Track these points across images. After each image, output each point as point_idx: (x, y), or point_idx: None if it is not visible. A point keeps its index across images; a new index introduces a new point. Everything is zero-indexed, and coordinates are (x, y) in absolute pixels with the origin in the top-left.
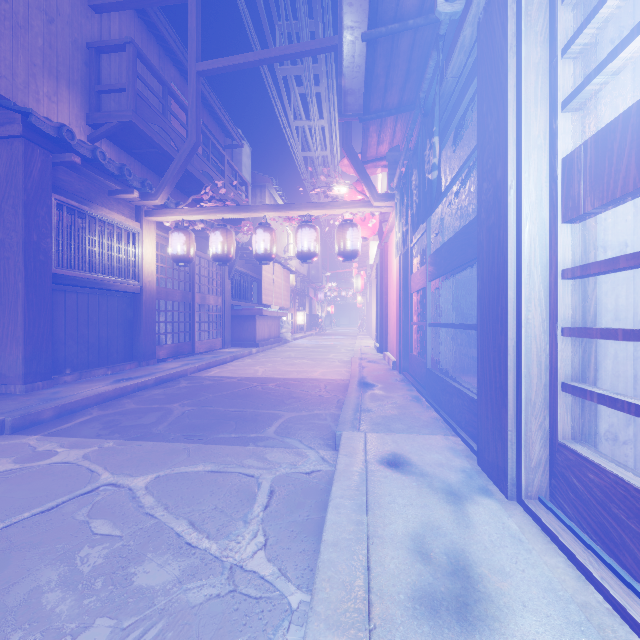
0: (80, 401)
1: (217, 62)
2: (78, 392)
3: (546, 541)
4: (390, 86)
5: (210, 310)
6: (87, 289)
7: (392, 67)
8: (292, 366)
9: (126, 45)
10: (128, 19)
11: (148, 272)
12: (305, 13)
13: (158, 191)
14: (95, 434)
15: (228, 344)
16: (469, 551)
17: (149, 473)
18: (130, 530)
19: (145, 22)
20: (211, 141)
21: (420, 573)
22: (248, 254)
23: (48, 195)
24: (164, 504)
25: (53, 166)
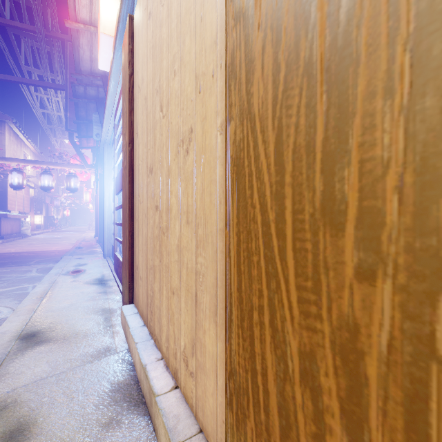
0: None
1: None
2: None
3: (105, 260)
4: (89, 131)
5: None
6: None
7: (88, 127)
8: (36, 247)
9: None
10: None
11: None
12: (46, 56)
13: None
14: None
15: None
16: (88, 263)
17: None
18: None
19: None
20: None
21: (76, 265)
22: None
23: None
24: None
25: None
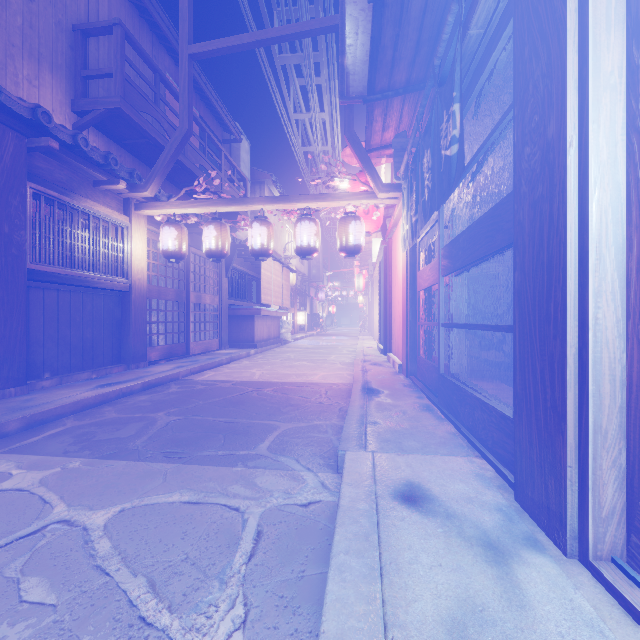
0: (53, 410)
1: (210, 44)
2: (53, 399)
3: (639, 635)
4: (398, 60)
5: (206, 310)
6: (69, 287)
7: (401, 37)
8: (291, 369)
9: (114, 27)
10: (118, 3)
11: (138, 269)
12: None
13: (148, 182)
14: (62, 451)
15: (225, 345)
16: None
17: (113, 505)
18: (70, 595)
19: (137, 7)
20: (207, 134)
21: None
22: (246, 252)
23: (22, 183)
24: (122, 552)
25: (29, 152)
